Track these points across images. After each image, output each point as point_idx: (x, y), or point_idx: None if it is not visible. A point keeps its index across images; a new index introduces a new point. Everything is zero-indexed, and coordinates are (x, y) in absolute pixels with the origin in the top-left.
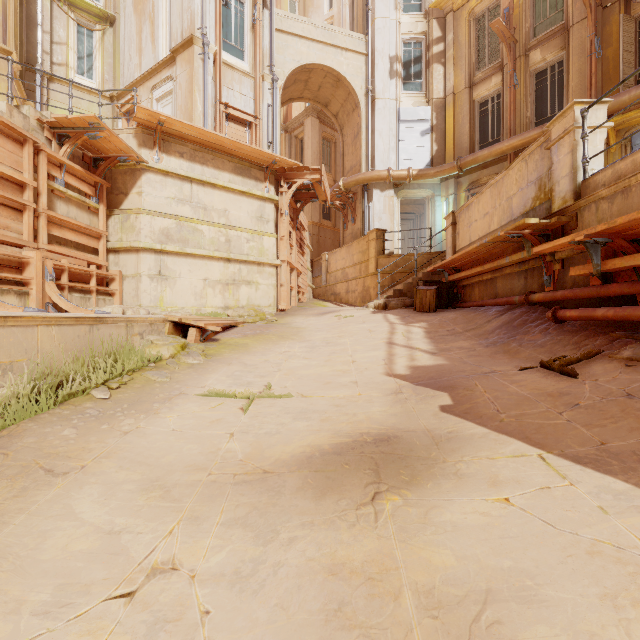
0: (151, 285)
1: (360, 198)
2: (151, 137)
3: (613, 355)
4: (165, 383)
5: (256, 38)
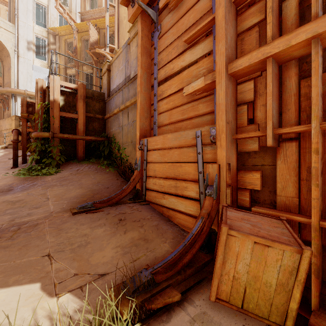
0: None
1: (10, 99)
2: None
3: None
4: None
5: None
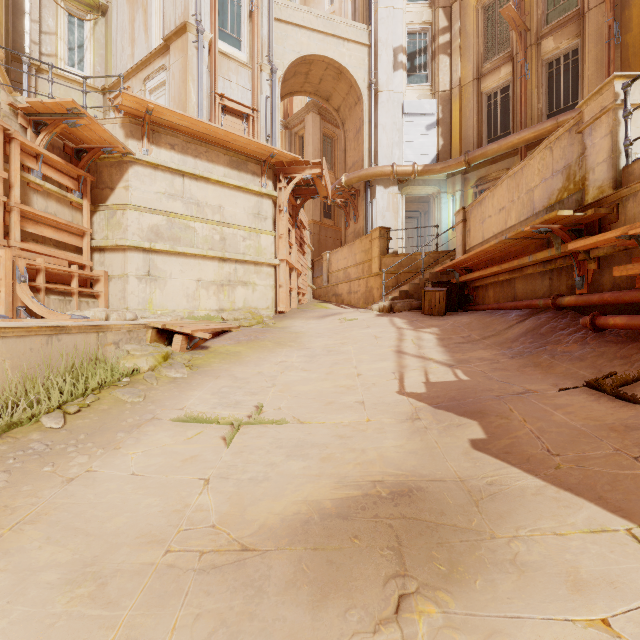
0: (139, 286)
1: (363, 195)
2: (139, 127)
3: None
4: (137, 404)
5: (254, 26)
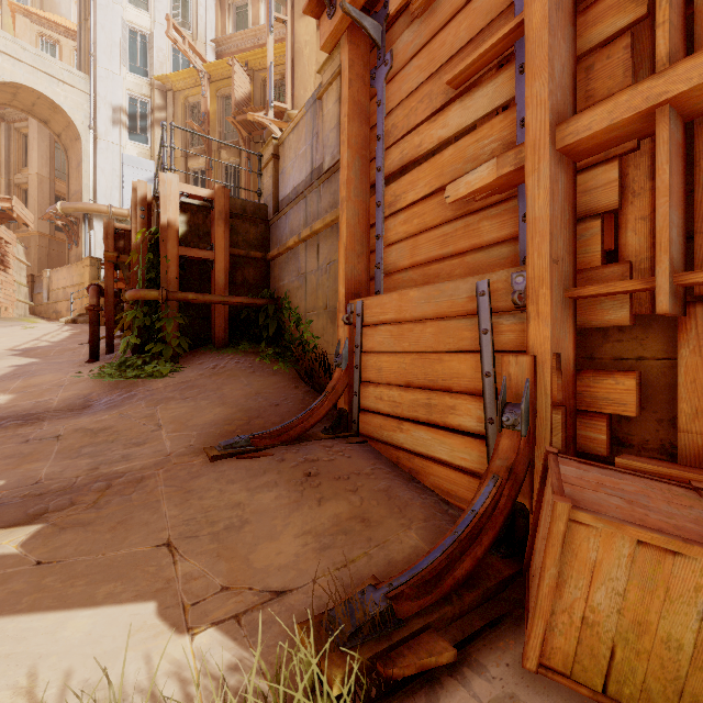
0: None
1: (82, 224)
2: None
3: None
4: None
5: None
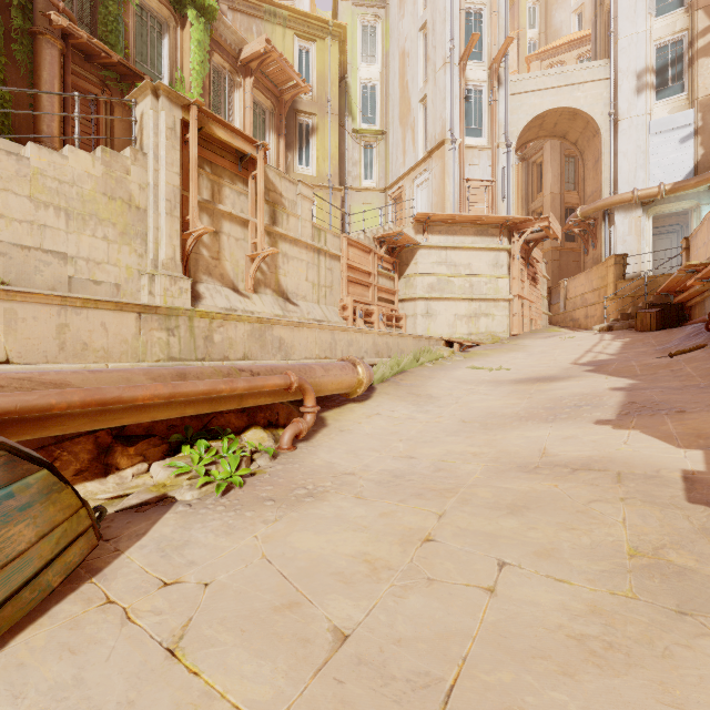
0: (422, 321)
1: (600, 223)
2: (422, 226)
3: (706, 346)
4: (450, 364)
5: (492, 116)
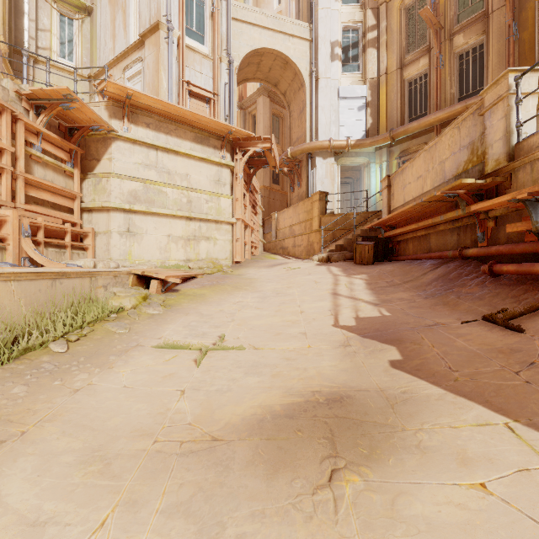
0: (120, 241)
1: (305, 165)
2: (121, 109)
3: None
4: (124, 334)
5: (215, 25)
